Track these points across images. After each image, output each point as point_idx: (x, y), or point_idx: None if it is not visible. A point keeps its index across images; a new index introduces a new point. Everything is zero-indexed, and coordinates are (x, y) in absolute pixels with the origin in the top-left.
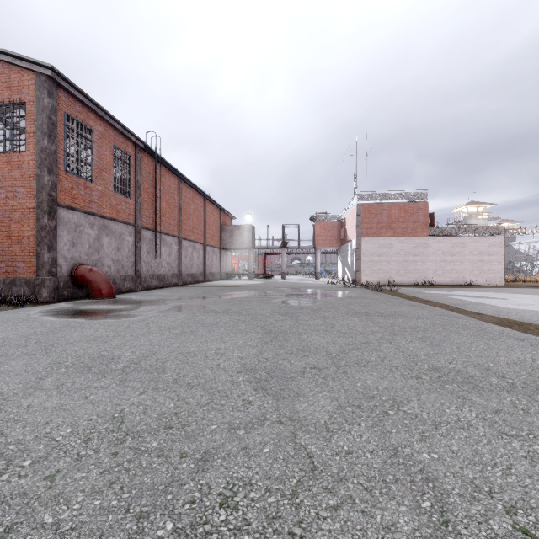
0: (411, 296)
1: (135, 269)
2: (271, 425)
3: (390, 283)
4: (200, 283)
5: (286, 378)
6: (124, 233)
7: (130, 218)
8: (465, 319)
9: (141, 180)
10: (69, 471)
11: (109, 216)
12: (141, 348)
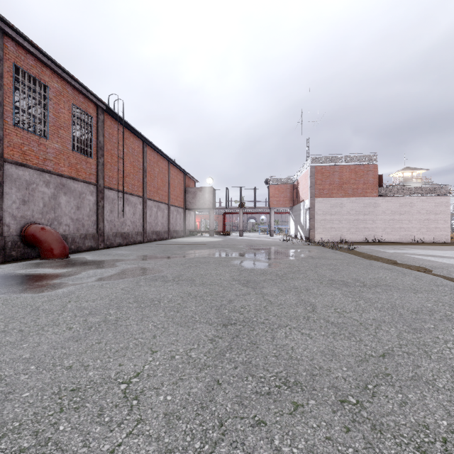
0: (374, 256)
1: (96, 227)
2: None
3: (342, 240)
4: (164, 240)
5: None
6: (84, 192)
7: (91, 178)
8: None
9: (103, 141)
10: None
11: (68, 174)
12: (2, 372)
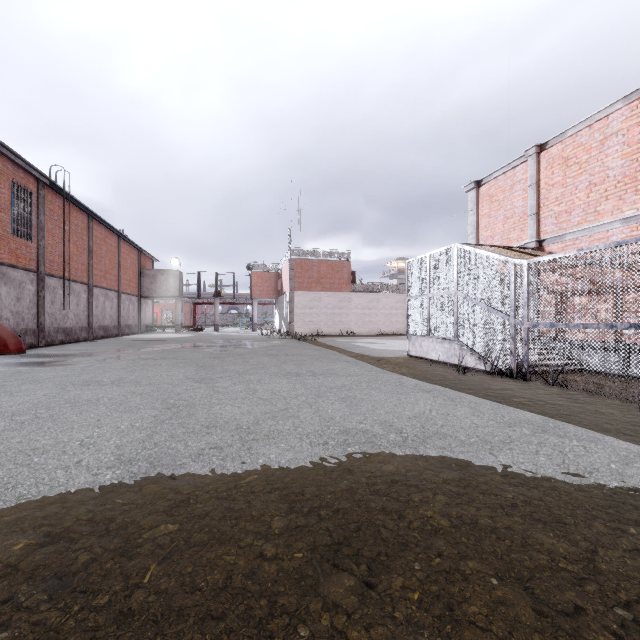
0: (323, 344)
1: (37, 321)
2: (204, 388)
3: (319, 334)
4: (114, 337)
5: (212, 379)
6: (24, 281)
7: (31, 264)
8: (336, 355)
9: (44, 220)
10: (127, 399)
11: (8, 262)
12: (112, 377)
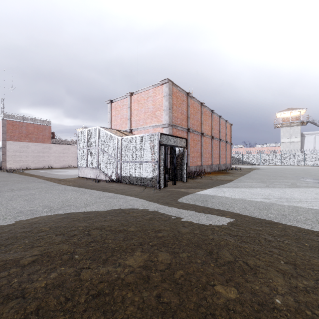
0: (28, 174)
1: None
2: None
3: (27, 168)
4: None
5: None
6: None
7: None
8: (34, 179)
9: None
10: None
11: None
12: None
